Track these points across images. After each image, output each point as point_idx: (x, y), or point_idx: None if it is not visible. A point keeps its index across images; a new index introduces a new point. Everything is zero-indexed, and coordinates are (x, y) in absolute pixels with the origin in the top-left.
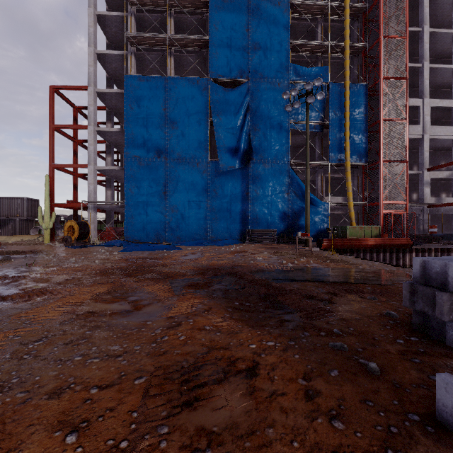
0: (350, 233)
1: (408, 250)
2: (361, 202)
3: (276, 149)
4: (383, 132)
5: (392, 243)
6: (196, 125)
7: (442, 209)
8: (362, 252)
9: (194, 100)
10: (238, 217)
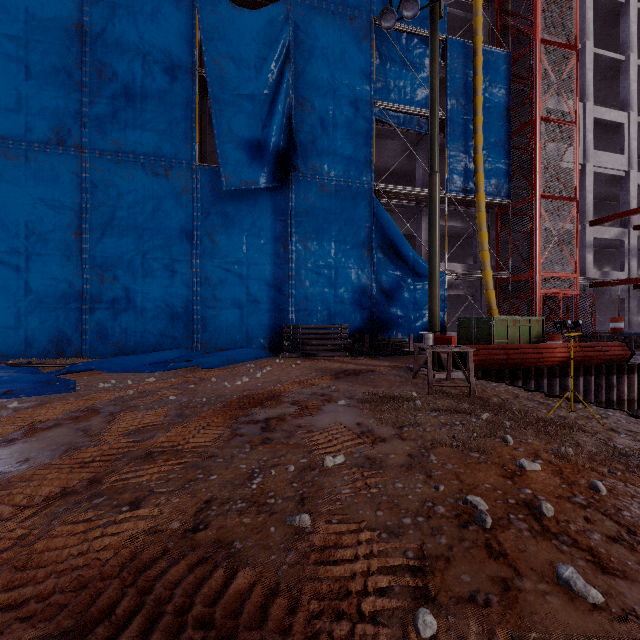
0: (497, 331)
1: (626, 369)
2: (500, 272)
3: (346, 156)
4: (541, 141)
5: (599, 355)
6: (164, 78)
7: (619, 290)
8: (546, 376)
9: (158, 17)
10: (264, 298)
